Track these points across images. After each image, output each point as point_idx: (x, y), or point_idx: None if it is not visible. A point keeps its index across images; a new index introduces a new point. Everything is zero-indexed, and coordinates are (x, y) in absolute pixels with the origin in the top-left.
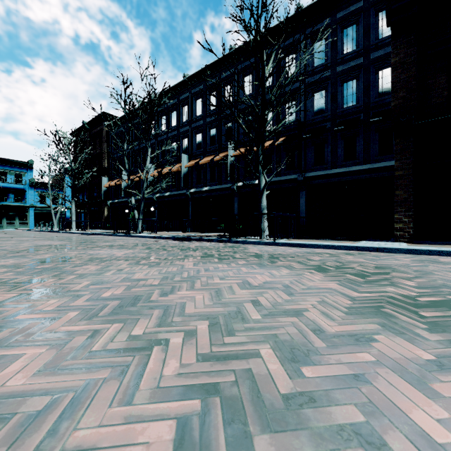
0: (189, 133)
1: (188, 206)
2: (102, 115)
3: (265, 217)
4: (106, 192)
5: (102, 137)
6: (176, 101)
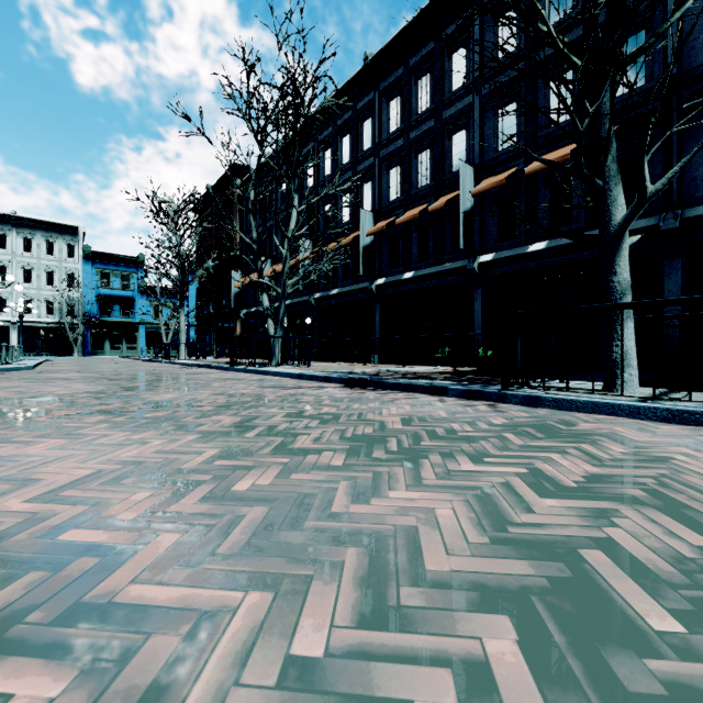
0: (376, 170)
1: (373, 313)
2: (233, 170)
3: (628, 320)
4: (239, 296)
5: (233, 207)
6: (350, 115)
